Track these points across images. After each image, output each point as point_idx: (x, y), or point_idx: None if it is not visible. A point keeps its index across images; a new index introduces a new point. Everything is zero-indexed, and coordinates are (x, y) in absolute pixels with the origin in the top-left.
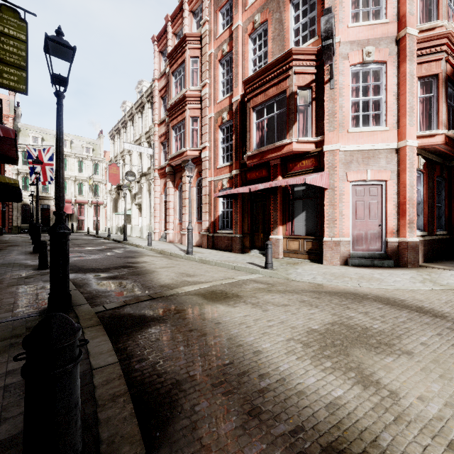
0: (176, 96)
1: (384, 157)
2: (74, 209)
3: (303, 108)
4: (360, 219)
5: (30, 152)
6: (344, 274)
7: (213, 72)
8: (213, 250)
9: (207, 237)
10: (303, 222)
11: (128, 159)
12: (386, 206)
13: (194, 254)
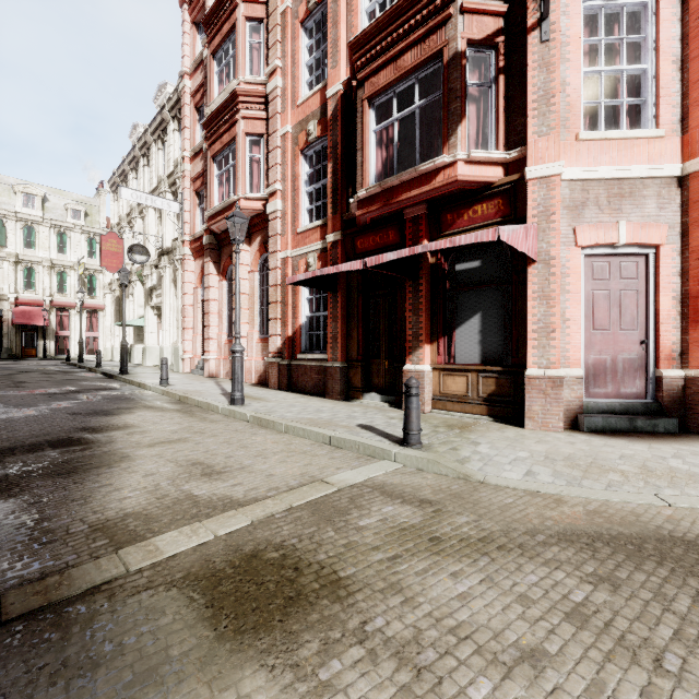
0: (220, 95)
1: (654, 194)
2: (50, 318)
3: (478, 93)
4: (602, 329)
5: None
6: (598, 461)
7: (289, 46)
8: (290, 394)
9: (278, 367)
10: (476, 336)
11: (139, 227)
12: (656, 302)
13: (247, 403)
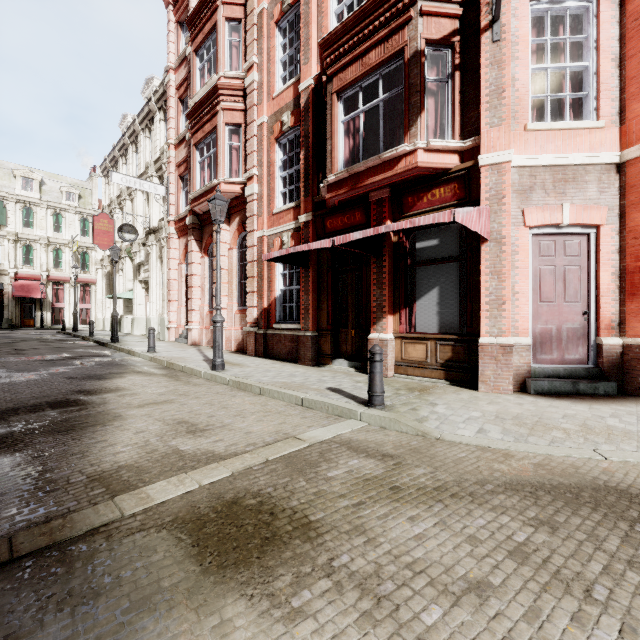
0: (202, 88)
1: (595, 179)
2: (47, 291)
3: (436, 87)
4: (548, 301)
5: None
6: (543, 420)
7: (265, 44)
8: (266, 360)
9: (255, 336)
10: (435, 308)
11: (128, 208)
12: (597, 276)
13: (227, 368)
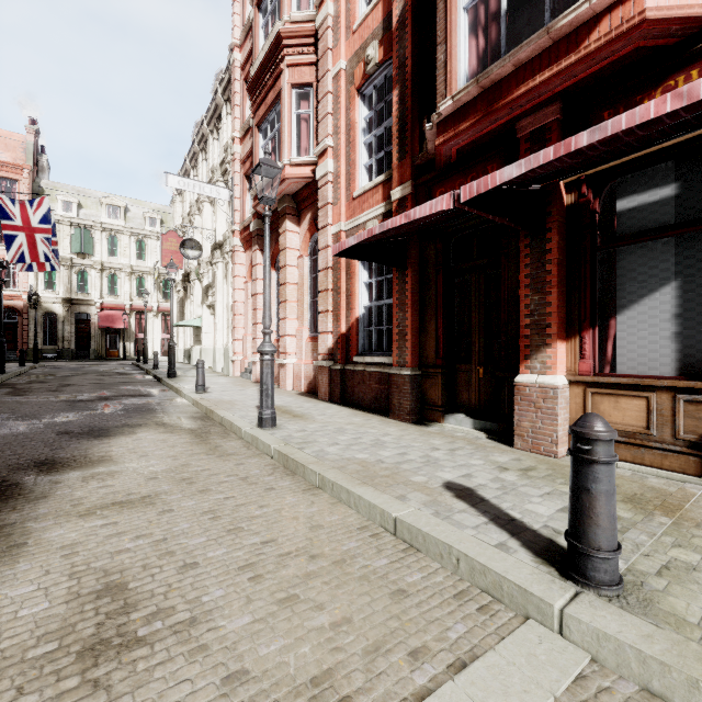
0: (264, 46)
1: None
2: (130, 321)
3: None
4: None
5: (3, 205)
6: None
7: None
8: (342, 409)
9: (329, 373)
10: (667, 325)
11: (198, 224)
12: None
13: (281, 424)
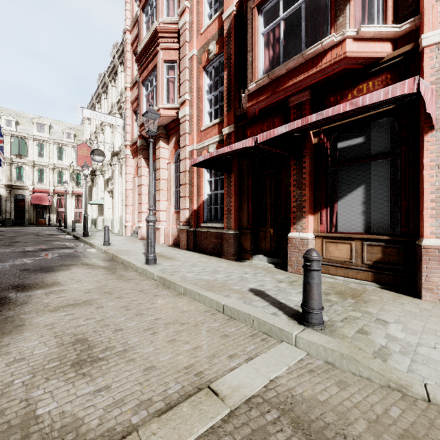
0: (146, 35)
1: None
2: (53, 200)
3: None
4: None
5: None
6: None
7: None
8: (194, 254)
9: (187, 233)
10: (360, 207)
11: (101, 139)
12: None
13: (159, 262)
